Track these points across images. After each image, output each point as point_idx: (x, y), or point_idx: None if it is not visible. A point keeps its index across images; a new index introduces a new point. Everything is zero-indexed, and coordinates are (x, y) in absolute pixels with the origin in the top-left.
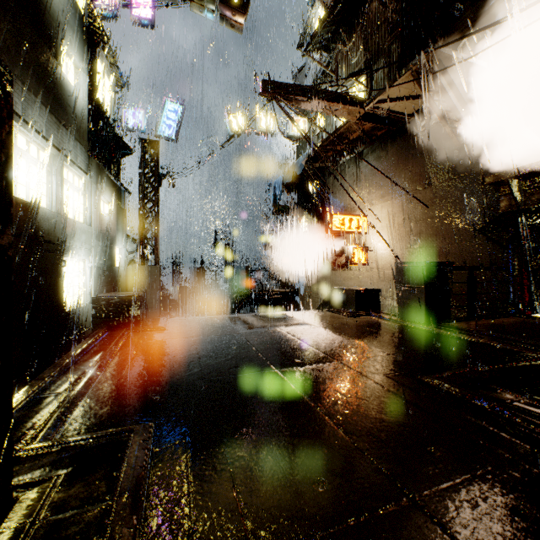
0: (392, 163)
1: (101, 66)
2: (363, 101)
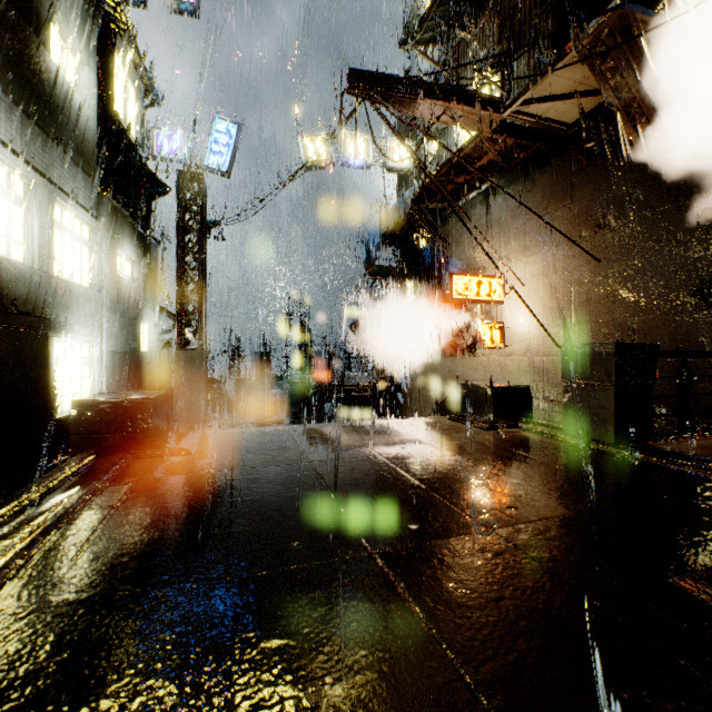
0: (542, 198)
1: (122, 66)
2: (500, 103)
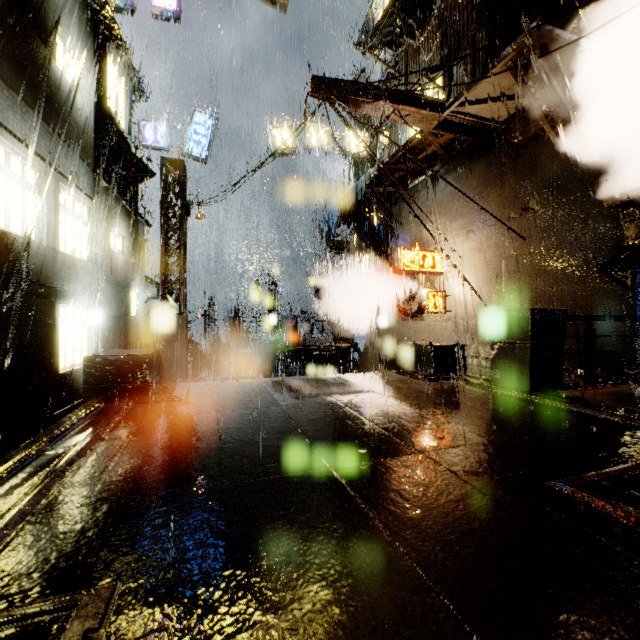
0: (477, 184)
1: (113, 67)
2: (441, 104)
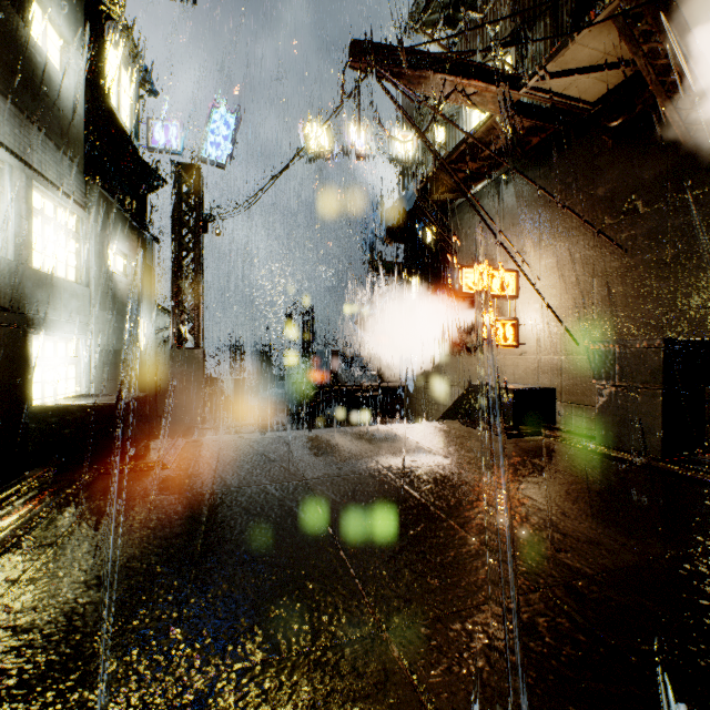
0: (560, 184)
1: (115, 53)
2: (517, 79)
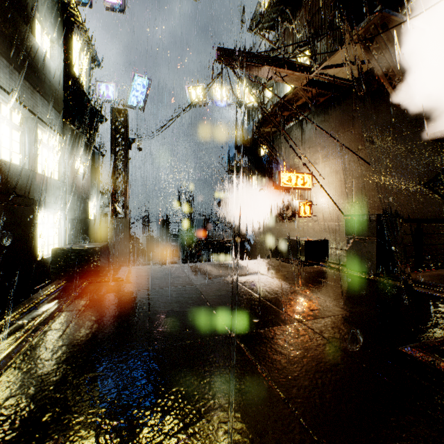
0: (335, 125)
1: (77, 44)
2: (309, 68)
